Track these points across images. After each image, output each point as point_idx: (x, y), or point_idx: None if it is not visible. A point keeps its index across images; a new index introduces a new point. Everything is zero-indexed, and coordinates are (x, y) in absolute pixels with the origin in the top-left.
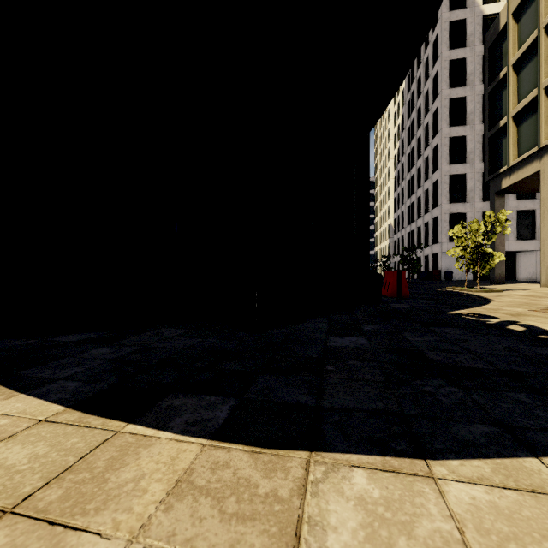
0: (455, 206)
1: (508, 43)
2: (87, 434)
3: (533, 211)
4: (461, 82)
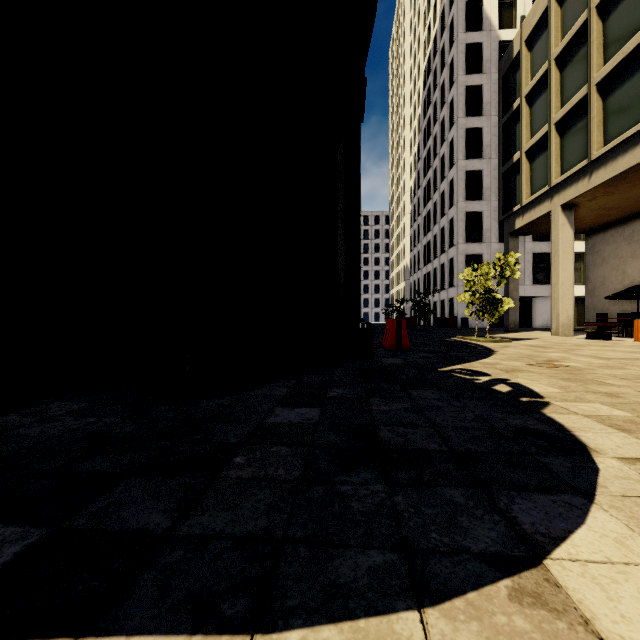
0: (471, 247)
1: (521, 72)
2: None
3: (548, 254)
4: (477, 111)
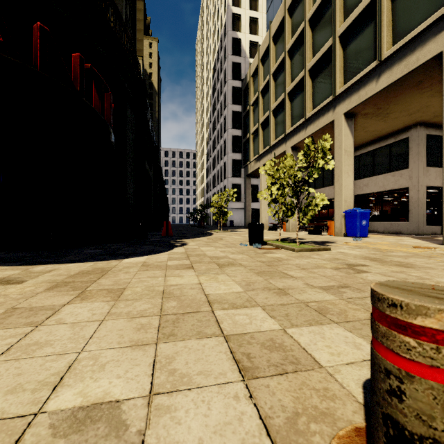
0: (235, 179)
1: (249, 92)
2: None
3: None
4: (238, 102)
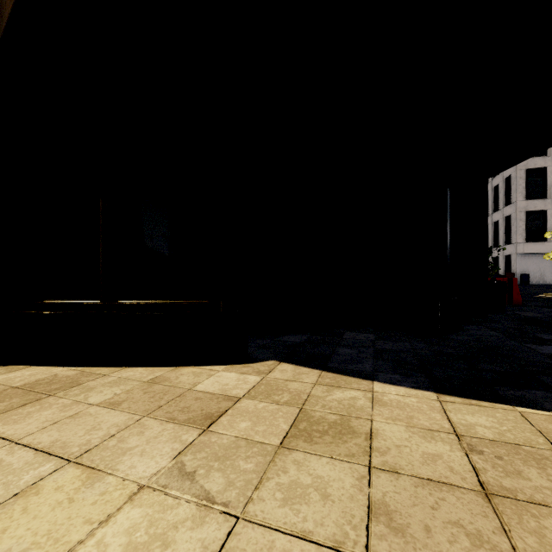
0: (532, 203)
1: None
2: (498, 411)
3: None
4: None
